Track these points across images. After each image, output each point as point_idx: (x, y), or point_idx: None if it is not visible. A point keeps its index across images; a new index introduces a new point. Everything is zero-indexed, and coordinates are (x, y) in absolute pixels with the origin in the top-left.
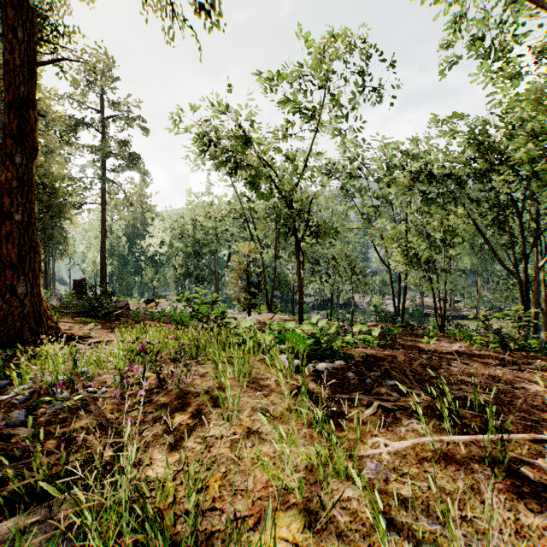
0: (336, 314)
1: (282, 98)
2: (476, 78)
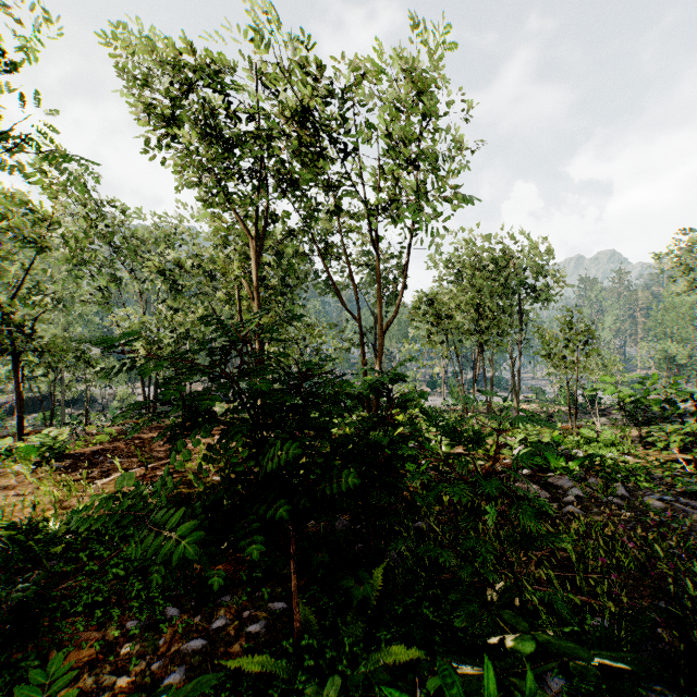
0: (59, 416)
1: (3, 225)
2: (201, 220)
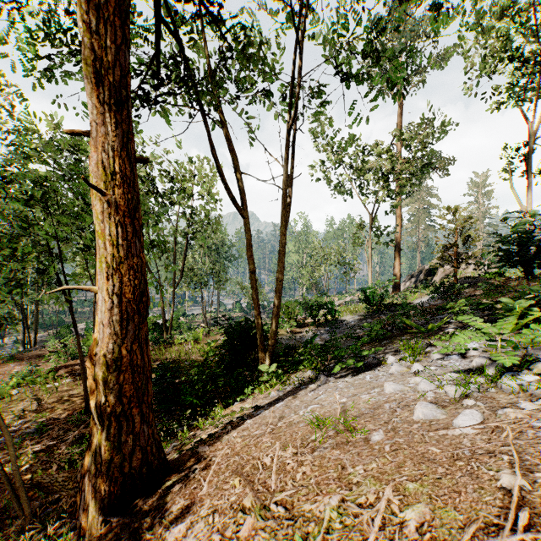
0: None
1: None
2: None
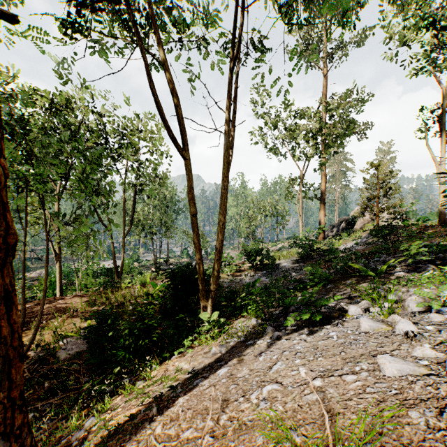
0: None
1: None
2: None
